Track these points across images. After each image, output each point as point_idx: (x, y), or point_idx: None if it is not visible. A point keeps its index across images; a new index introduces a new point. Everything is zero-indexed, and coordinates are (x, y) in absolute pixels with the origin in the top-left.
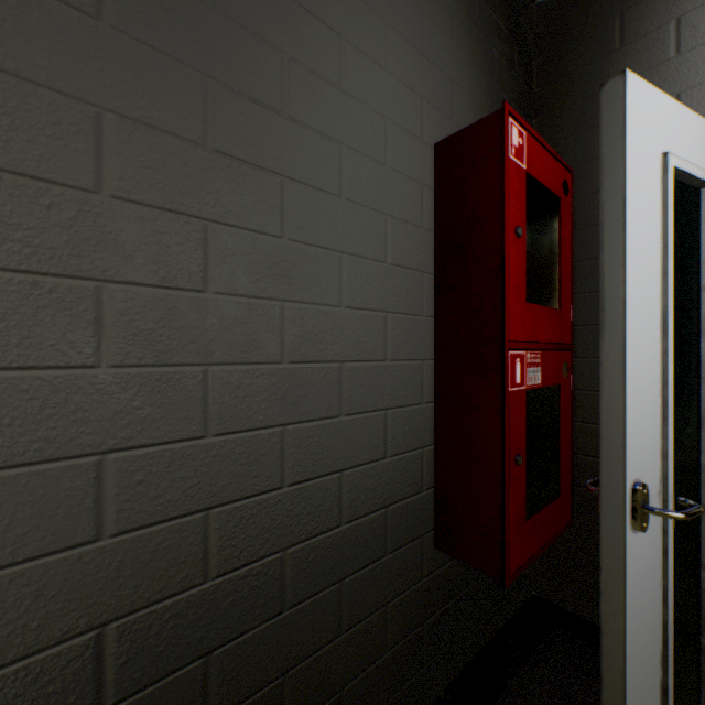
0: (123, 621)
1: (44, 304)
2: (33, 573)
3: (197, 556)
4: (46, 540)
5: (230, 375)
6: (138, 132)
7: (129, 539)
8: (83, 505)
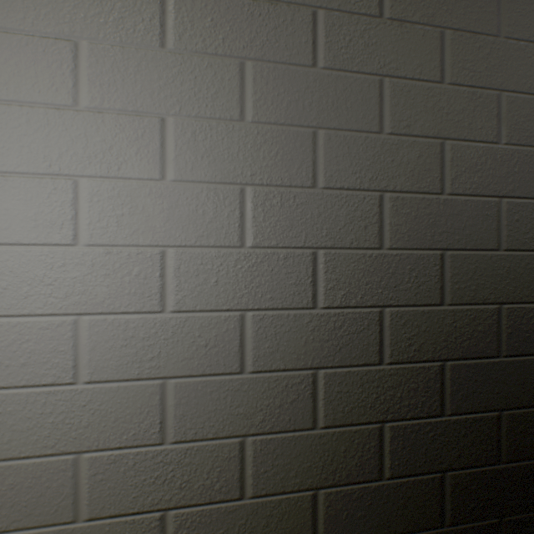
0: (508, 307)
1: (476, 105)
2: (471, 258)
3: None
4: (477, 241)
5: None
6: None
7: (511, 255)
8: (491, 226)
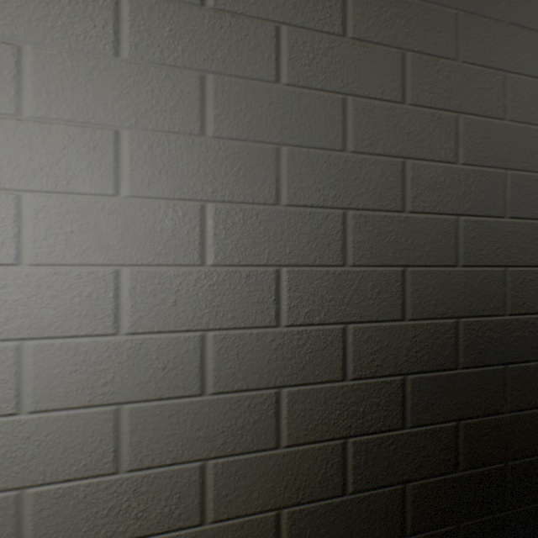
0: (465, 320)
1: (435, 126)
2: (431, 274)
3: (499, 296)
4: (436, 258)
5: (516, 178)
6: (471, 21)
7: (468, 271)
8: (449, 243)
